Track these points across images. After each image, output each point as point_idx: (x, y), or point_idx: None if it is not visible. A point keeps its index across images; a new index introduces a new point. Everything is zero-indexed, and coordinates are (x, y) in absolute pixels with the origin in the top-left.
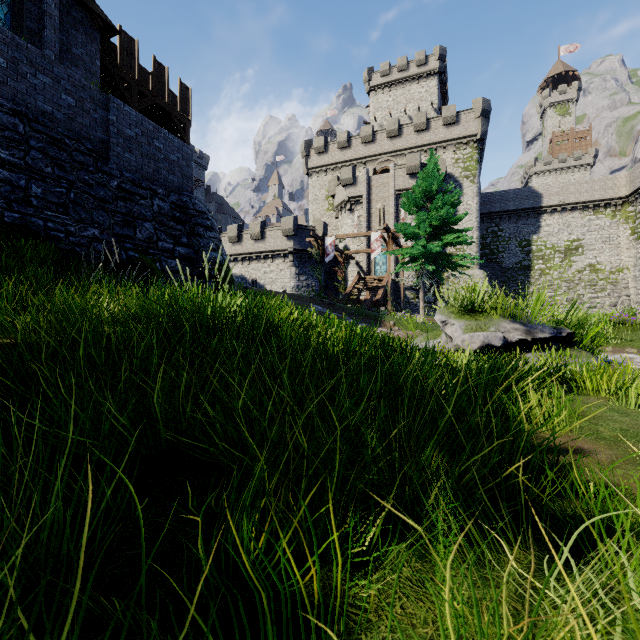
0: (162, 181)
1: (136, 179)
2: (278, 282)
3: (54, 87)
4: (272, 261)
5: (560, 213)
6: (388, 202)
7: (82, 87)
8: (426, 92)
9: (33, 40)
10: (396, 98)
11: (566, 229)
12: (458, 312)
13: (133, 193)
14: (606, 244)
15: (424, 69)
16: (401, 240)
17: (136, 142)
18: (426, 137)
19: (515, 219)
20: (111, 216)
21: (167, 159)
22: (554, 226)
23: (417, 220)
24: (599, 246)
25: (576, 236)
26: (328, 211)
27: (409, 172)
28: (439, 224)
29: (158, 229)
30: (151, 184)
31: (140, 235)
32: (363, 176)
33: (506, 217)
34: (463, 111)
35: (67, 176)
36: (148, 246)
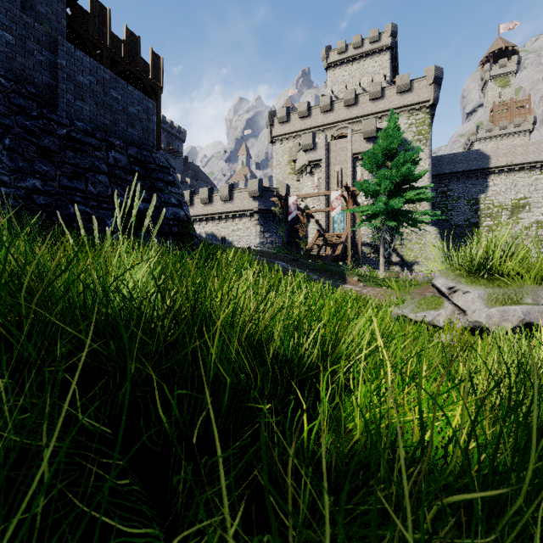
0: (120, 133)
1: (89, 129)
2: (245, 239)
3: None
4: (239, 220)
5: (507, 173)
6: (345, 165)
7: (24, 24)
8: (379, 66)
9: None
10: (351, 73)
11: (513, 188)
12: (469, 275)
13: (85, 143)
14: None
15: (377, 45)
16: (358, 200)
17: (90, 90)
18: (381, 105)
19: (463, 180)
20: (57, 167)
21: (126, 111)
22: (501, 185)
23: (377, 178)
24: None
25: (523, 194)
26: (290, 175)
27: (365, 136)
28: (400, 181)
29: (114, 183)
30: (107, 136)
31: (92, 188)
32: (322, 141)
33: (455, 178)
34: (416, 79)
35: (2, 120)
36: (101, 200)
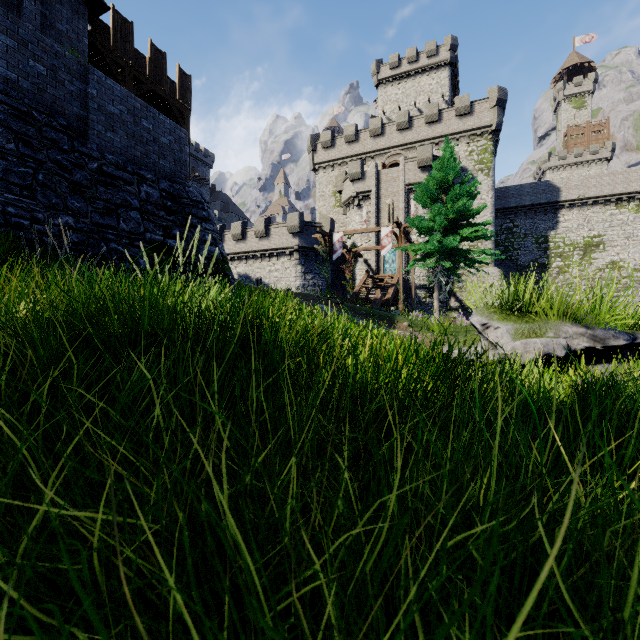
0: (151, 166)
1: (120, 162)
2: (283, 281)
3: (20, 51)
4: (277, 259)
5: (580, 208)
6: (398, 197)
7: (55, 54)
8: (437, 84)
9: (10, 12)
10: (405, 91)
11: (586, 224)
12: (502, 312)
13: (116, 177)
14: (629, 240)
15: (435, 60)
16: (412, 237)
17: (120, 121)
18: (438, 129)
19: (531, 214)
20: (89, 203)
21: (157, 142)
22: (573, 221)
23: (431, 214)
24: (622, 242)
25: (597, 232)
26: (335, 208)
27: (420, 165)
28: (456, 217)
29: (146, 219)
30: (138, 169)
31: (124, 225)
32: (372, 170)
33: (522, 212)
34: (477, 101)
35: (35, 154)
36: (133, 238)
